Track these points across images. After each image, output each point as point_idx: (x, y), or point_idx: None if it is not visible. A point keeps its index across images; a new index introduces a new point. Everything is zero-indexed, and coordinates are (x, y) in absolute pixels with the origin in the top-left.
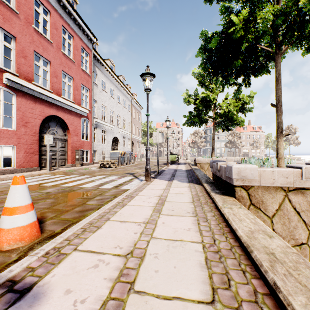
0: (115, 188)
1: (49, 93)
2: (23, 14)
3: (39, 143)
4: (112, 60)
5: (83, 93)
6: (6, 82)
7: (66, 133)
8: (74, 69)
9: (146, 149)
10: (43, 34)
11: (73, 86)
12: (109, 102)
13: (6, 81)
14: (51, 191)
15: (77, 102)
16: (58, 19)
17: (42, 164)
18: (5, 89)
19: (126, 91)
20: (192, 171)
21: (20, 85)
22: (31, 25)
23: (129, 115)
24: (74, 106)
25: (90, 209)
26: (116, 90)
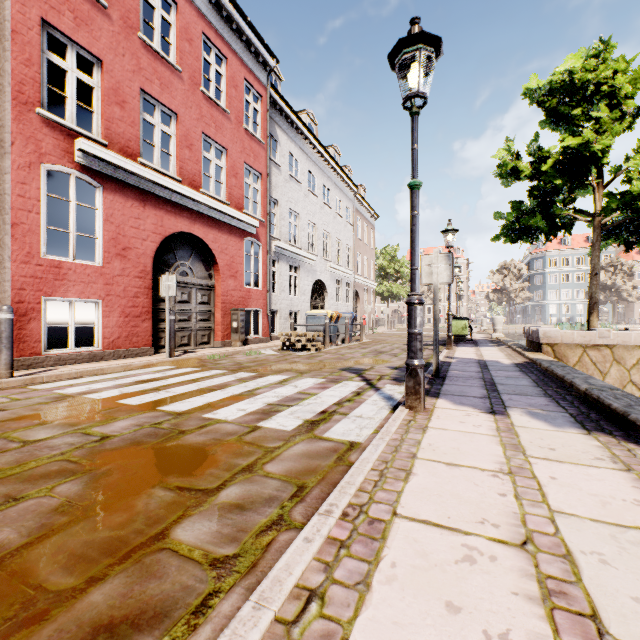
0: (305, 431)
1: (173, 183)
2: (117, 8)
3: (155, 295)
4: (312, 113)
5: (248, 183)
6: (80, 158)
7: (212, 272)
8: (228, 129)
9: (410, 301)
10: (161, 52)
11: (226, 169)
12: (306, 204)
13: (79, 156)
14: (117, 432)
15: (234, 203)
16: (193, 20)
17: (160, 341)
18: (78, 175)
19: (341, 178)
20: (542, 371)
21: (110, 165)
22: (136, 33)
23: (349, 232)
24: (229, 211)
25: (157, 604)
26: (321, 178)
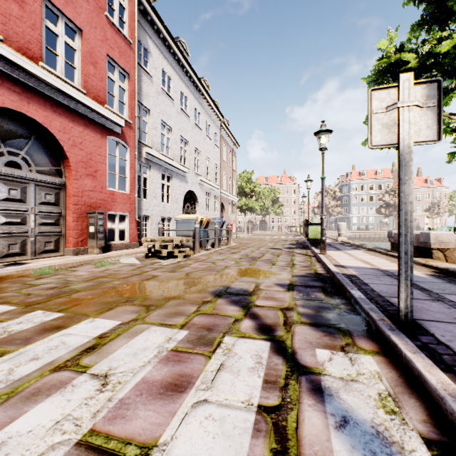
0: None
1: None
2: None
3: None
4: (185, 43)
5: (113, 79)
6: None
7: (62, 168)
8: (84, 8)
9: None
10: None
11: (81, 53)
12: (178, 120)
13: None
14: None
15: (93, 94)
16: None
17: None
18: None
19: (210, 106)
20: None
21: None
22: None
23: (216, 153)
24: (82, 99)
25: None
26: (193, 101)
